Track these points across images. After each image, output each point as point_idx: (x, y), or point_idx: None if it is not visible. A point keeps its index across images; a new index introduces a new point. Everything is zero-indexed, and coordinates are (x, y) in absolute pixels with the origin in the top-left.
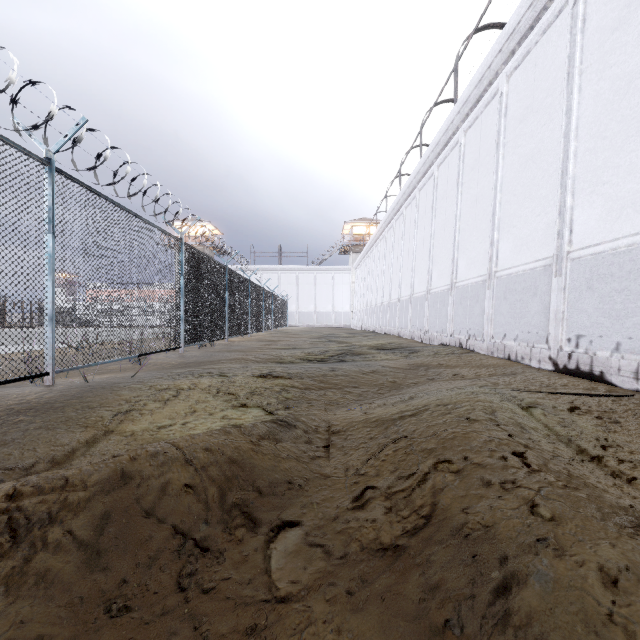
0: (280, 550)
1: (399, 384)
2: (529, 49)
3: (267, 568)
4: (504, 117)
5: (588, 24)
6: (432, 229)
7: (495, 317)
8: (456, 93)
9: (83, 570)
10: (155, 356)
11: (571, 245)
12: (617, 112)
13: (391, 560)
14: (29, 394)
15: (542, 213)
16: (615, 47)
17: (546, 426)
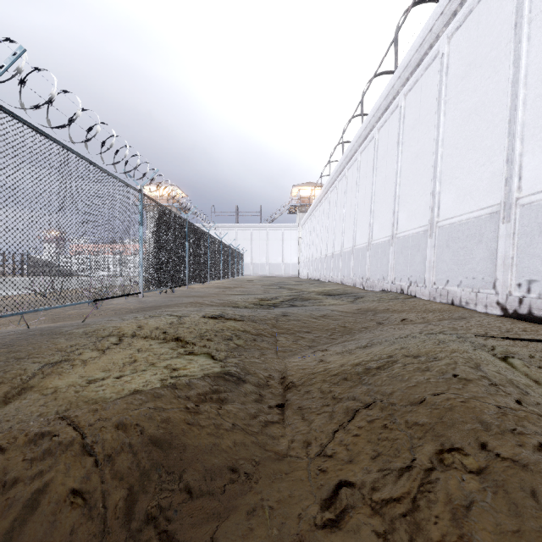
0: None
1: (350, 329)
2: (471, 8)
3: None
4: (445, 76)
5: None
6: (373, 186)
7: (437, 264)
8: (396, 61)
9: None
10: (116, 301)
11: (520, 191)
12: None
13: None
14: None
15: (487, 163)
16: None
17: (536, 382)
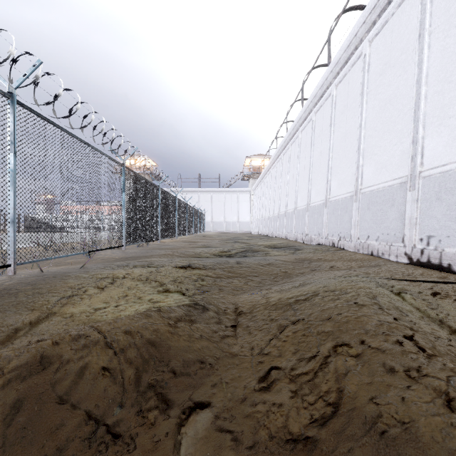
0: (190, 436)
1: (289, 274)
2: (387, 19)
3: None
4: (367, 72)
5: None
6: (311, 159)
7: (360, 223)
8: (329, 57)
9: None
10: (104, 252)
11: (422, 166)
12: None
13: (302, 455)
14: None
15: (398, 143)
16: None
17: (418, 309)
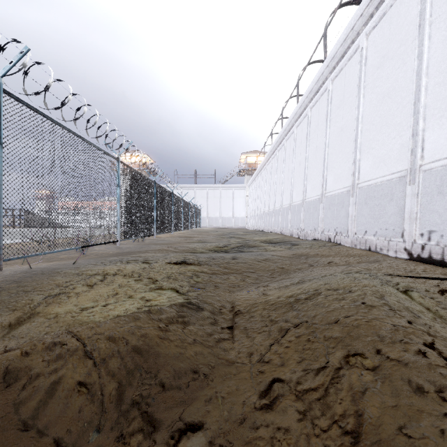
0: None
1: (287, 270)
2: (385, 11)
3: None
4: (364, 66)
5: None
6: (306, 154)
7: (357, 218)
8: (325, 52)
9: None
10: (98, 248)
11: (423, 160)
12: None
13: None
14: None
15: (397, 136)
16: None
17: (428, 309)
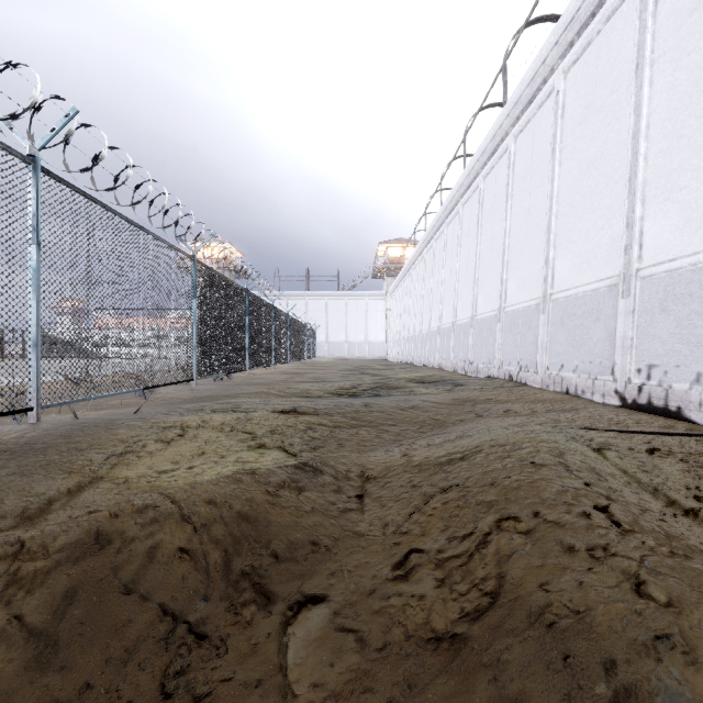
0: (300, 637)
1: (443, 421)
2: (590, 40)
3: (282, 663)
4: (561, 118)
5: (661, 7)
6: (477, 248)
7: (551, 345)
8: (505, 94)
9: (31, 671)
10: (164, 390)
11: (641, 261)
12: (696, 106)
13: (447, 656)
14: (8, 433)
15: (606, 226)
16: (694, 31)
17: (624, 472)
